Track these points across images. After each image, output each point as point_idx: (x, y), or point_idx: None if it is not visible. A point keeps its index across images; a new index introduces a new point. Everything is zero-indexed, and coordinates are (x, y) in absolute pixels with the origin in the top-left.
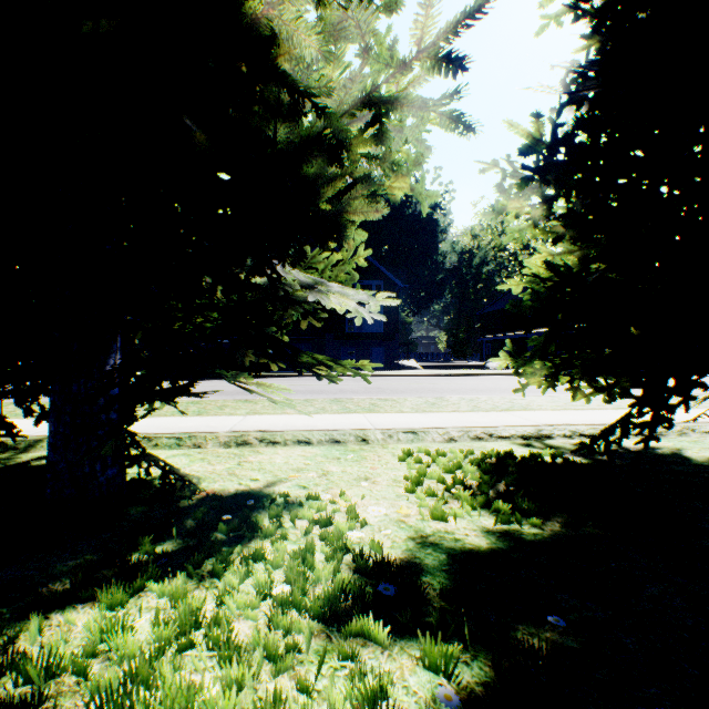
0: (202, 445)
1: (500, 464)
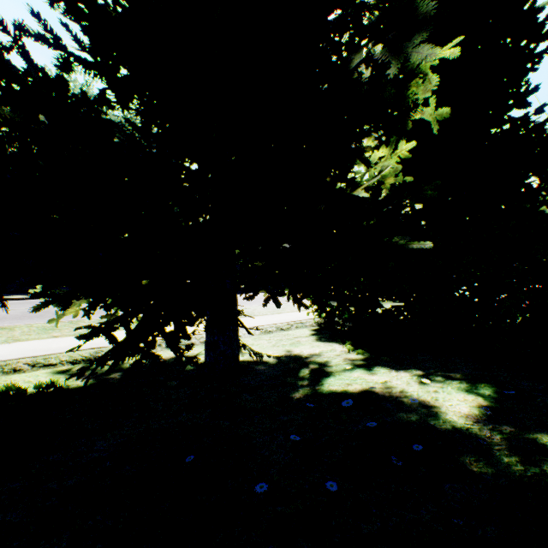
0: None
1: None
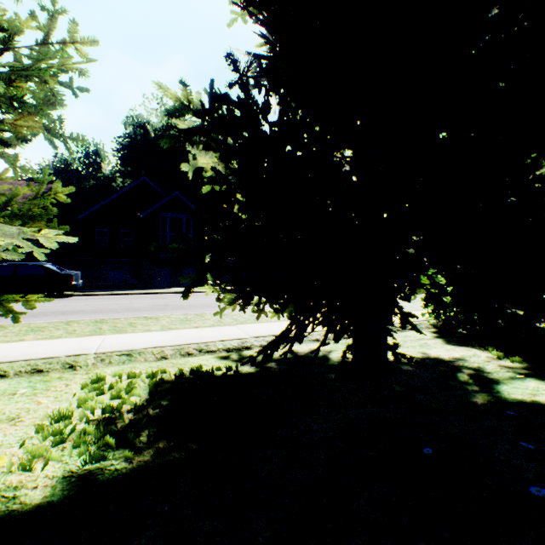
0: None
1: (178, 382)
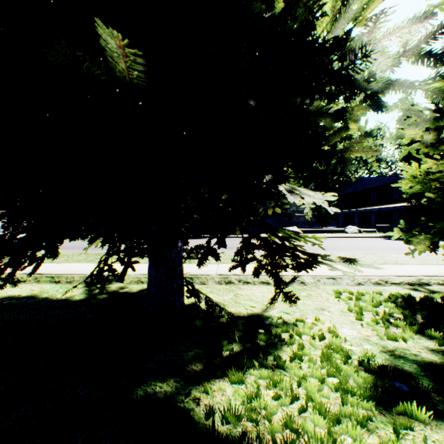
0: (205, 283)
1: (405, 303)
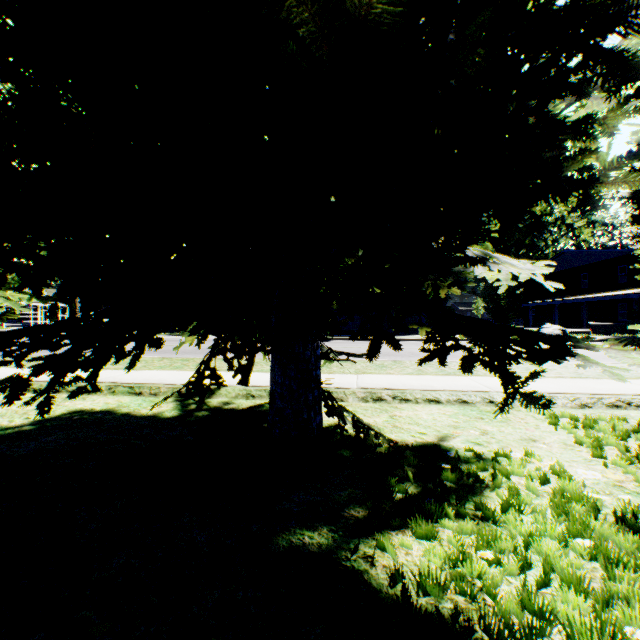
0: (343, 399)
1: None
